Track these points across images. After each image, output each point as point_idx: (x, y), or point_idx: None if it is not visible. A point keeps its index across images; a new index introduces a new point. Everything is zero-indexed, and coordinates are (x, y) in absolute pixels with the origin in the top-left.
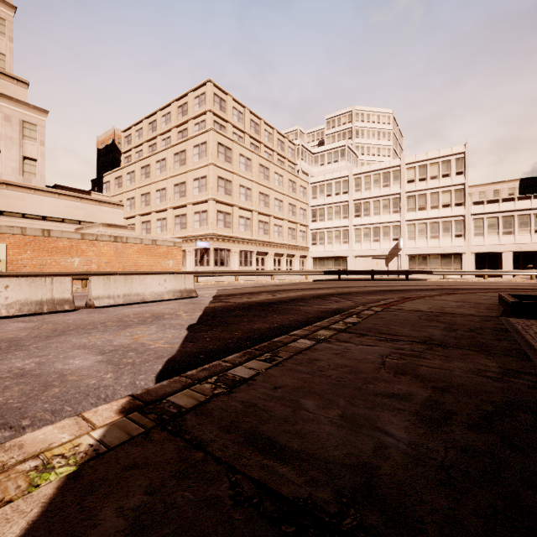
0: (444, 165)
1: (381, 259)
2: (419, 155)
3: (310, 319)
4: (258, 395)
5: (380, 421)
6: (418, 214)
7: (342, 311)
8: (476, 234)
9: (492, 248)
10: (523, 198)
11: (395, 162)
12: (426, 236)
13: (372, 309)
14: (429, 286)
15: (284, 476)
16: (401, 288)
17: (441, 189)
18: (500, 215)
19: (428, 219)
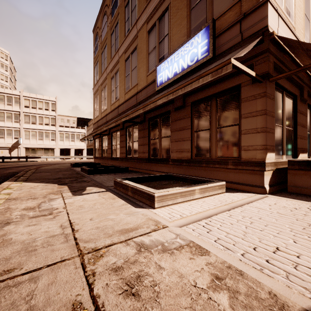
0: (46, 104)
1: (5, 149)
2: (32, 94)
3: (9, 174)
4: (35, 178)
5: (58, 176)
6: (31, 126)
7: (17, 172)
8: (60, 140)
9: (67, 147)
10: (78, 128)
11: (16, 92)
12: (36, 138)
13: (32, 169)
14: (42, 163)
15: (51, 178)
16: (29, 164)
17: (44, 115)
18: (70, 133)
19: (37, 129)
